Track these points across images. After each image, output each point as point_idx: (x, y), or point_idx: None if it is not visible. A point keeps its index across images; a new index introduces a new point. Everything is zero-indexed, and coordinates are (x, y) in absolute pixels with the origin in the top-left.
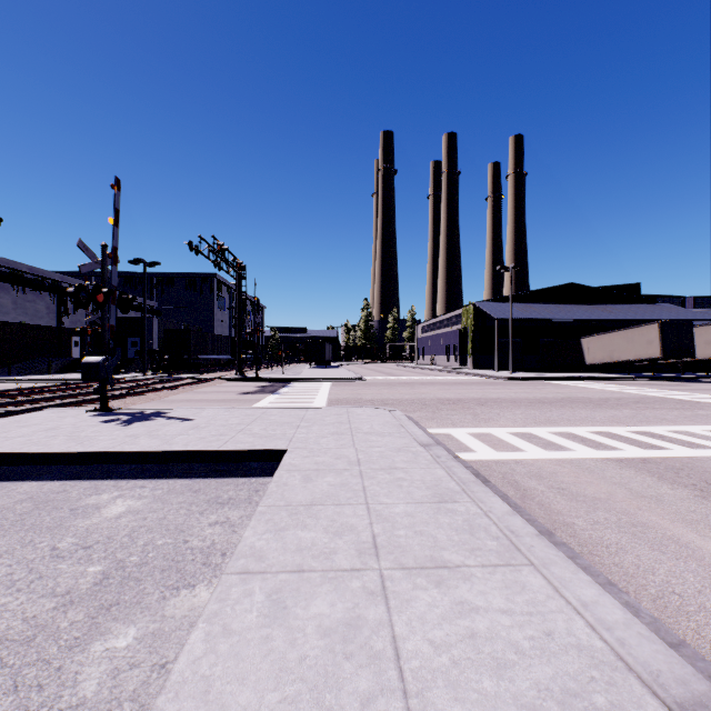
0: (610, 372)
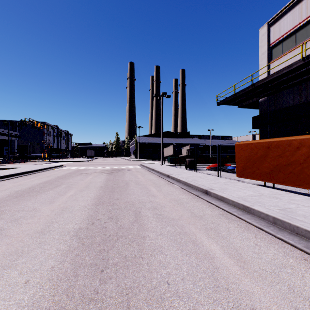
0: None
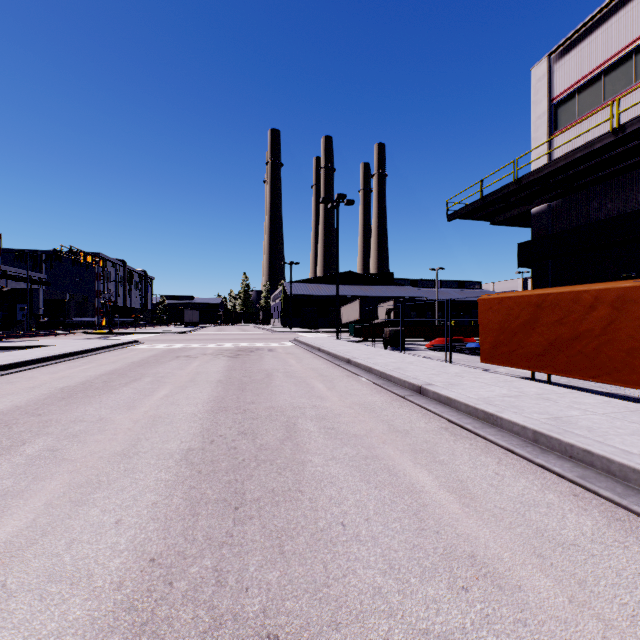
0: None
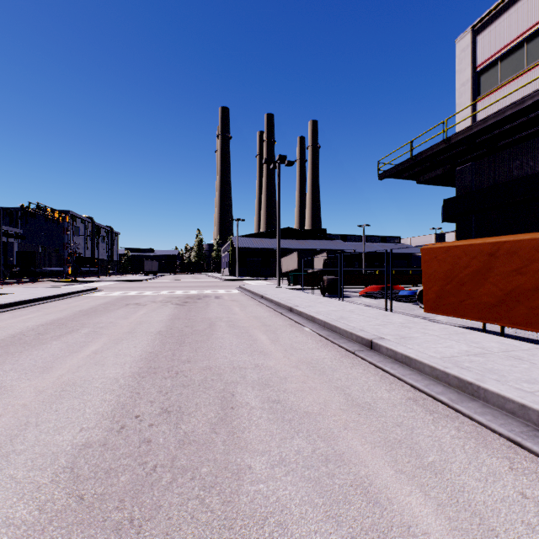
0: None
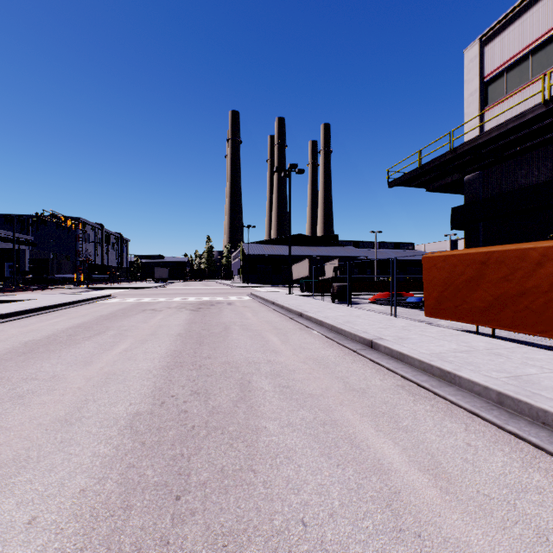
0: None
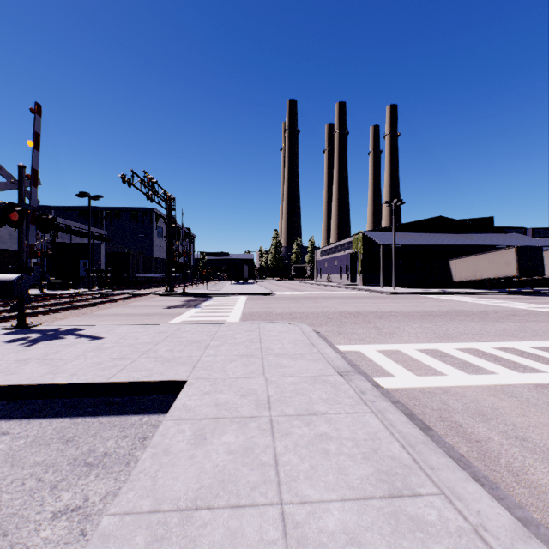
0: (471, 288)
